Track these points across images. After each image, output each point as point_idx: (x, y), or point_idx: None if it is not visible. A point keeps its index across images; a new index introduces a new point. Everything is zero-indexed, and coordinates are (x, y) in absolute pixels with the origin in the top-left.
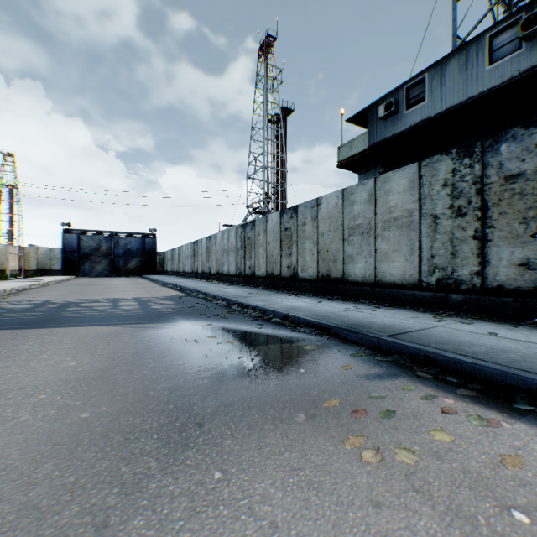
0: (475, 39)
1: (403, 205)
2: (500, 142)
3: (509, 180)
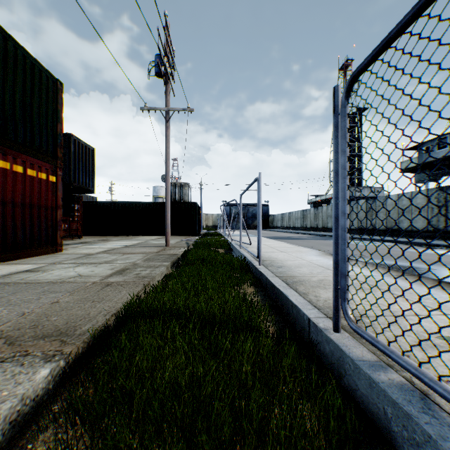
0: None
1: (421, 203)
2: (449, 187)
3: None
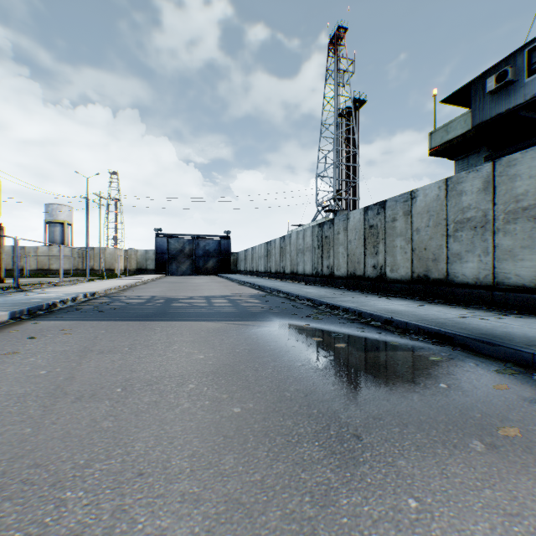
0: None
1: (535, 192)
2: None
3: None
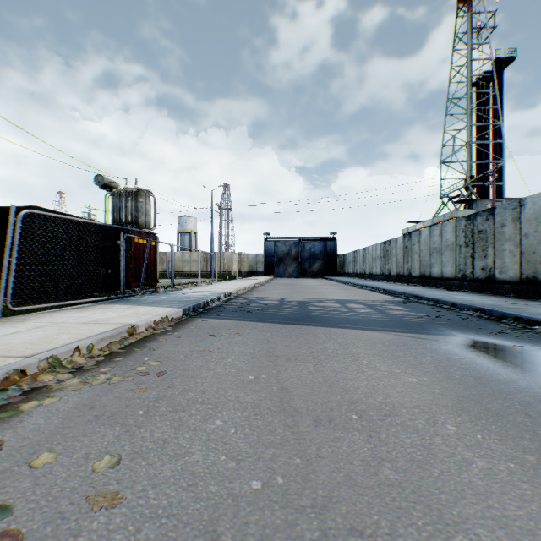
0: None
1: None
2: None
3: None
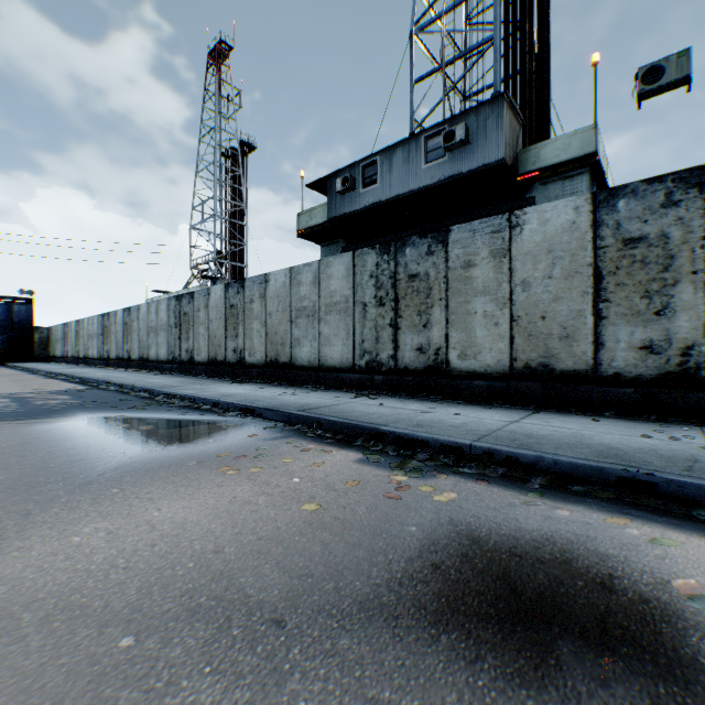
0: (415, 136)
1: (341, 291)
2: (406, 246)
3: (412, 279)
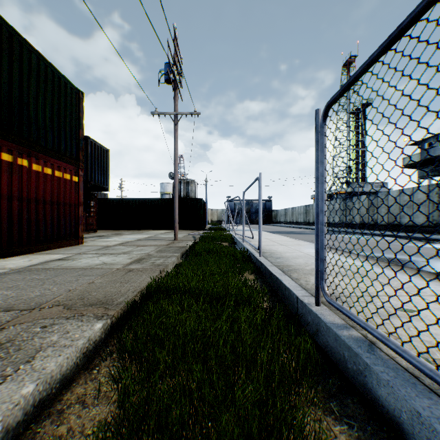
0: None
1: (422, 198)
2: None
3: None
